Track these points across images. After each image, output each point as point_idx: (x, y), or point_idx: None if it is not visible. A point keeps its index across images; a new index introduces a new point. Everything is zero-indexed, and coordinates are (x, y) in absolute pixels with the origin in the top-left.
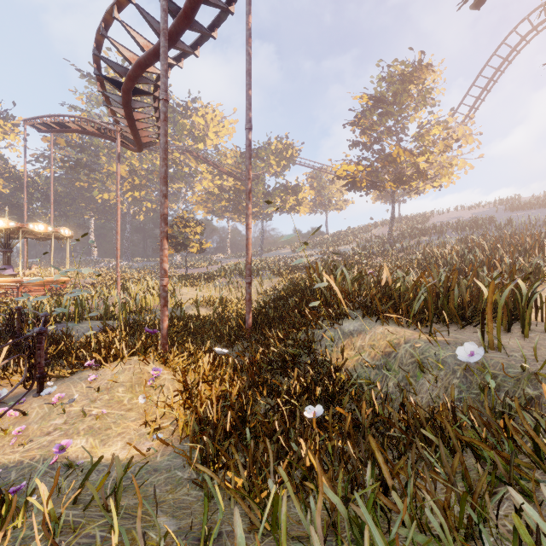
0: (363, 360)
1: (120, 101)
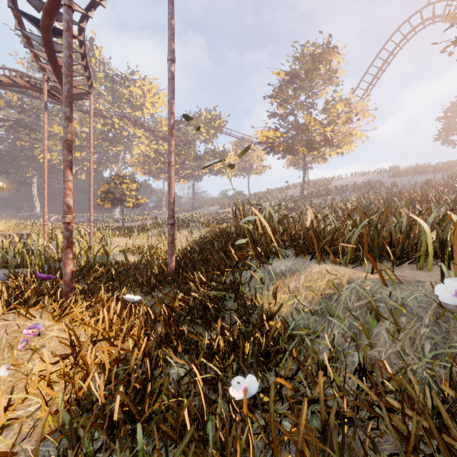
0: (298, 304)
1: (41, 42)
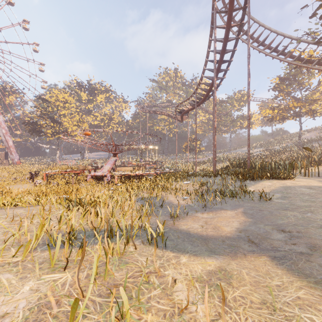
0: None
1: (180, 115)
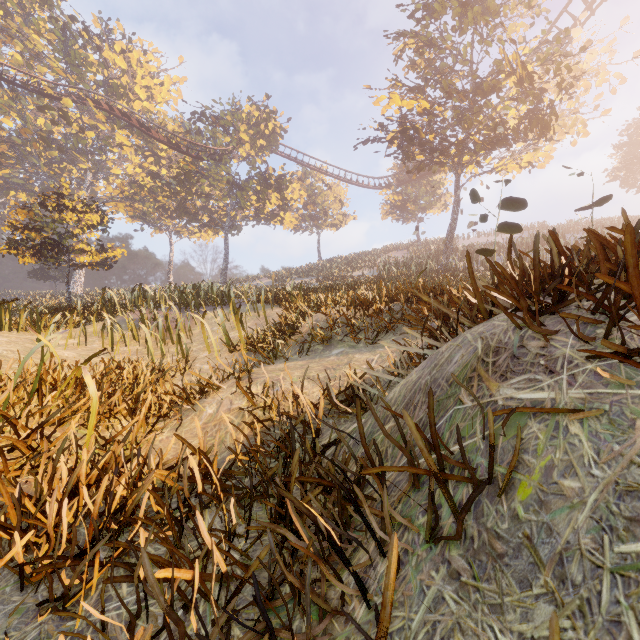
0: None
1: None
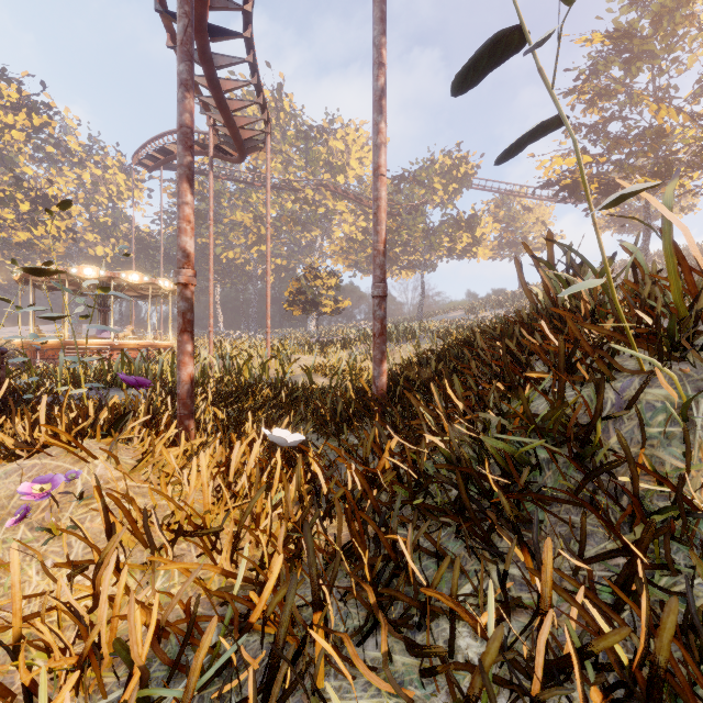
0: None
1: (198, 58)
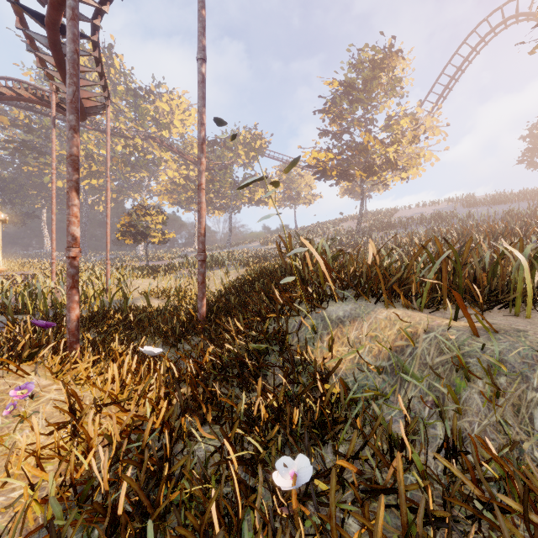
0: (360, 359)
1: (47, 43)
